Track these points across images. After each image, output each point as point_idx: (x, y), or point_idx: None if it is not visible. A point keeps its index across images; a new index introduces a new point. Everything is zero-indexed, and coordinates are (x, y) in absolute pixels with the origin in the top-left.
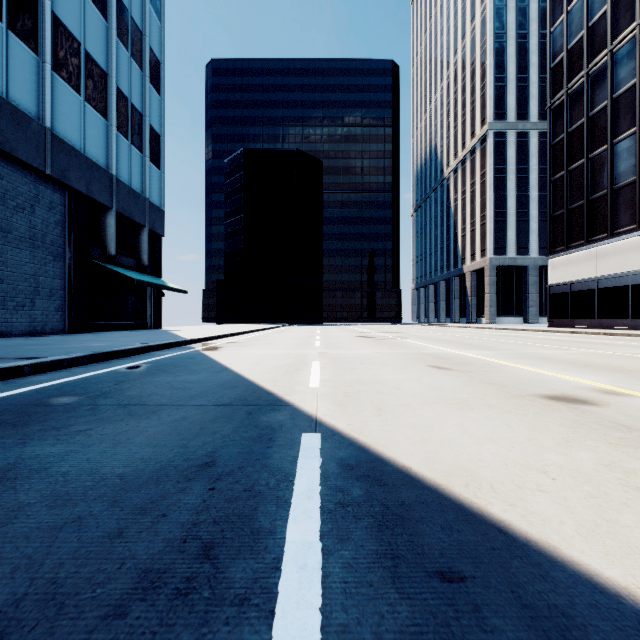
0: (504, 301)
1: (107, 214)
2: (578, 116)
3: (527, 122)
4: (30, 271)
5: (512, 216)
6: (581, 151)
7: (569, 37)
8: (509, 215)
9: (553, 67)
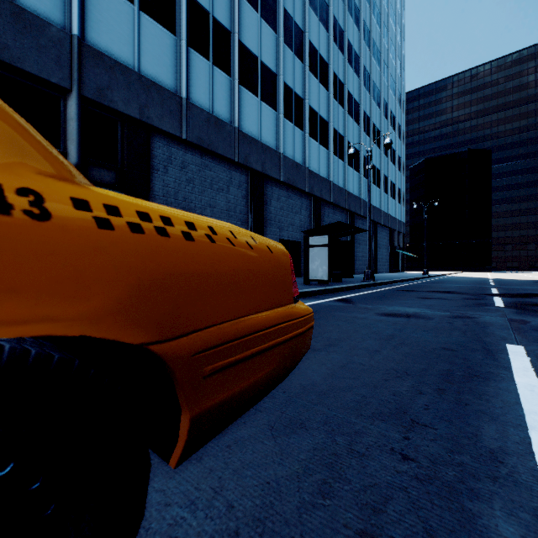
0: None
1: (394, 232)
2: None
3: None
4: (385, 255)
5: None
6: None
7: None
8: None
9: None
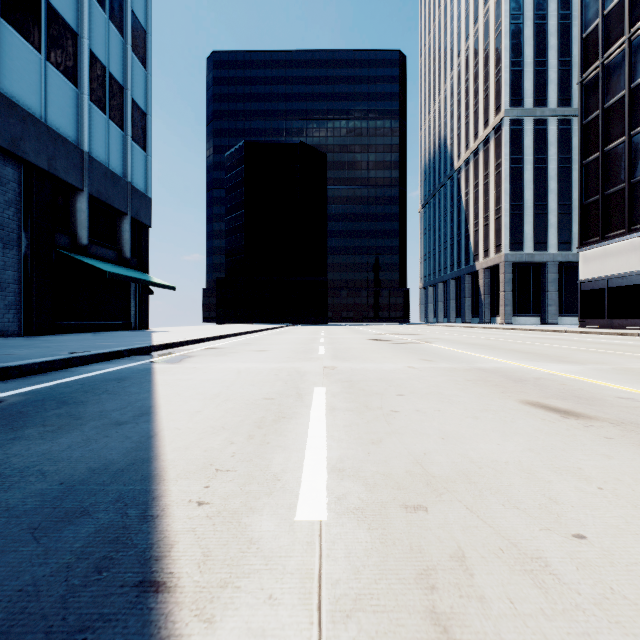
0: (520, 300)
1: (78, 197)
2: (617, 89)
3: (545, 109)
4: None
5: (529, 209)
6: (621, 128)
7: (606, 0)
8: (526, 208)
9: (585, 37)
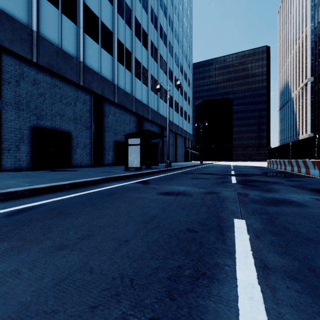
0: None
1: (186, 139)
2: None
3: None
4: (181, 152)
5: None
6: None
7: (318, 70)
8: None
9: (315, 77)
